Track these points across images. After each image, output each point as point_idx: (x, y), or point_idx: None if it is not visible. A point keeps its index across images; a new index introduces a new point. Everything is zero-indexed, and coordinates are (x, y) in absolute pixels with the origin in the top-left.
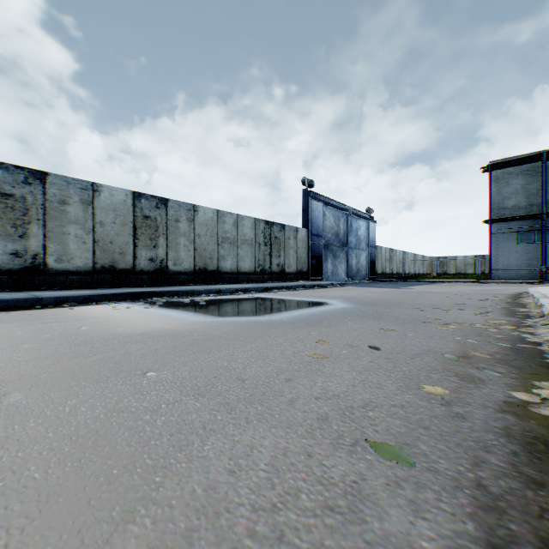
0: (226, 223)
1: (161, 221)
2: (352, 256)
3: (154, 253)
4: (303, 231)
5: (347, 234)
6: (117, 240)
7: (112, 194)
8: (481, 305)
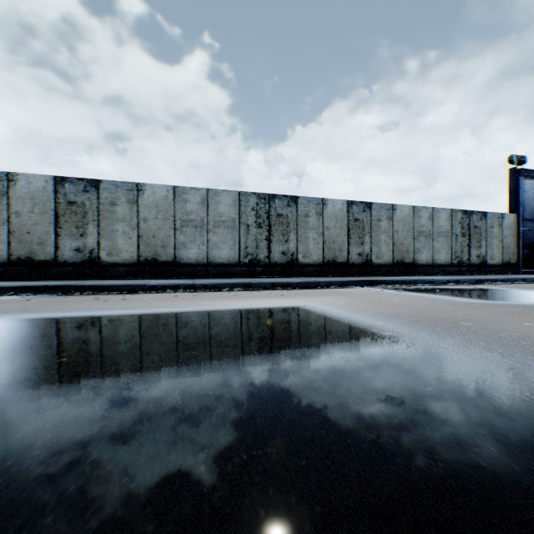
0: (420, 217)
1: (366, 222)
2: None
3: (361, 249)
4: (509, 216)
5: None
6: (336, 240)
7: (334, 205)
8: None
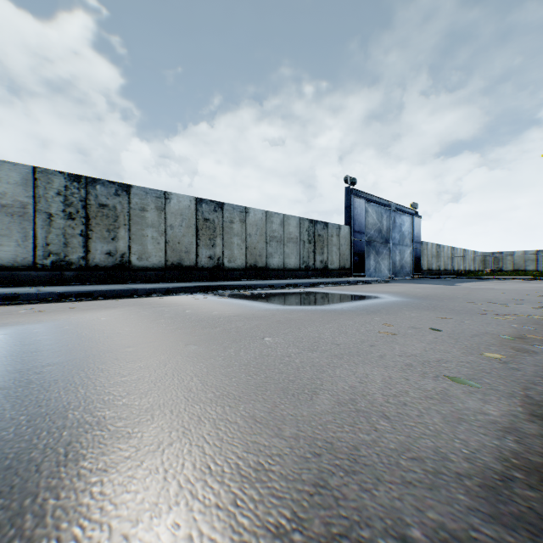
0: (273, 223)
1: (218, 223)
2: (395, 252)
3: (213, 251)
4: (345, 228)
5: (390, 230)
6: (183, 241)
7: (179, 200)
8: (541, 301)
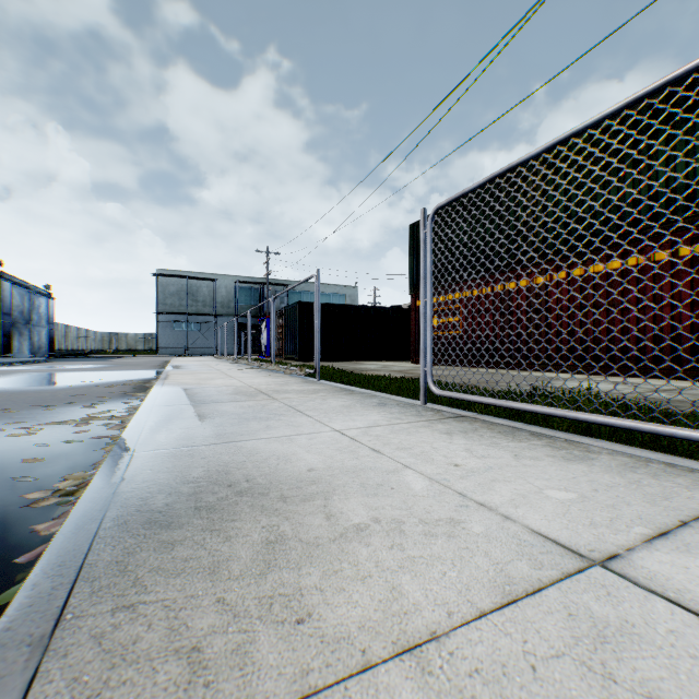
0: None
1: None
2: (36, 333)
3: None
4: None
5: (32, 312)
6: None
7: None
8: (156, 363)
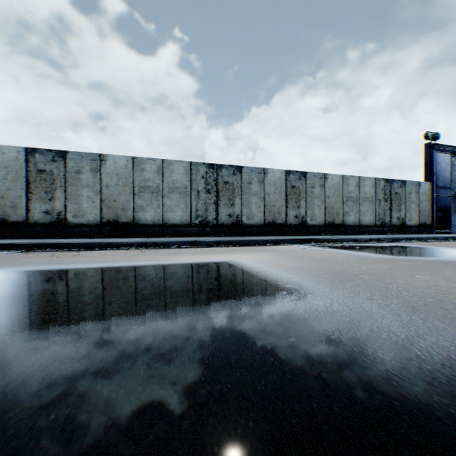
0: (349, 185)
1: (302, 189)
2: None
3: (298, 212)
4: (425, 184)
5: None
6: (276, 204)
7: (273, 174)
8: None
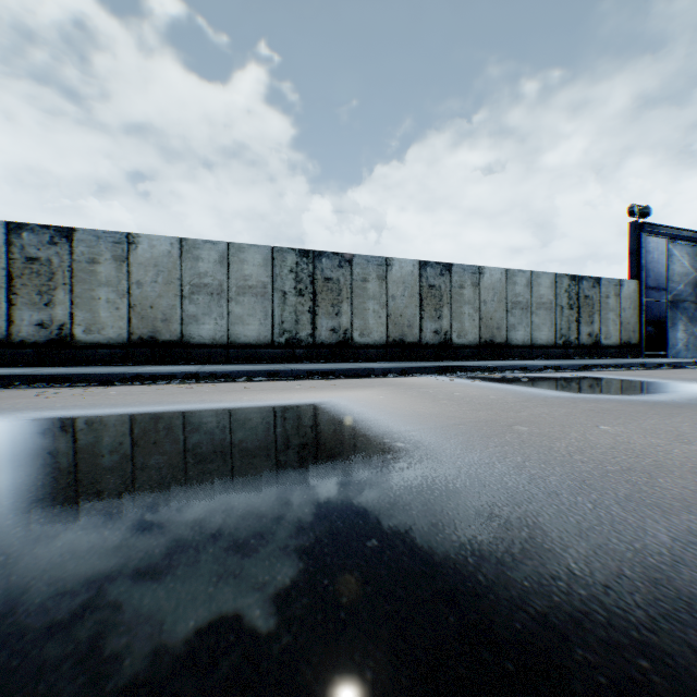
0: (516, 284)
1: (445, 289)
2: None
3: (438, 325)
4: (629, 284)
5: None
6: (405, 313)
7: (401, 266)
8: None
